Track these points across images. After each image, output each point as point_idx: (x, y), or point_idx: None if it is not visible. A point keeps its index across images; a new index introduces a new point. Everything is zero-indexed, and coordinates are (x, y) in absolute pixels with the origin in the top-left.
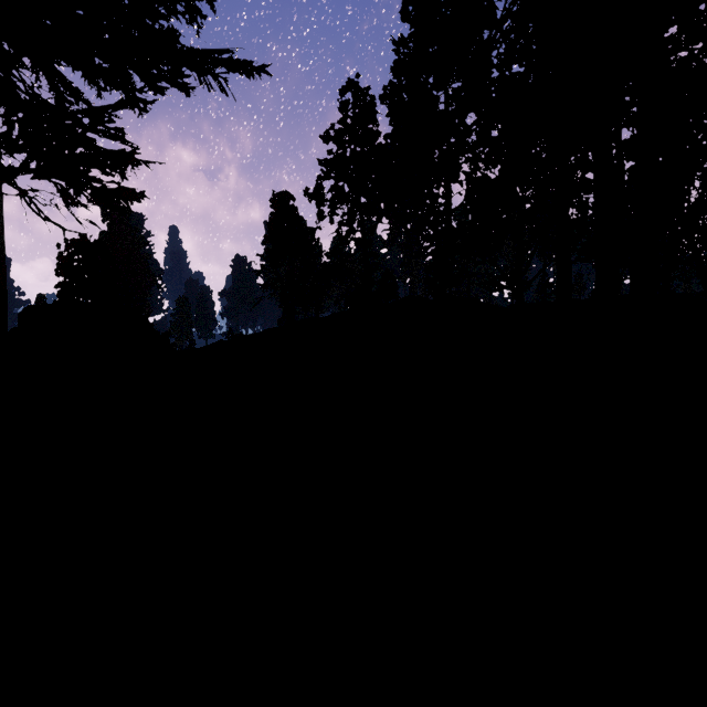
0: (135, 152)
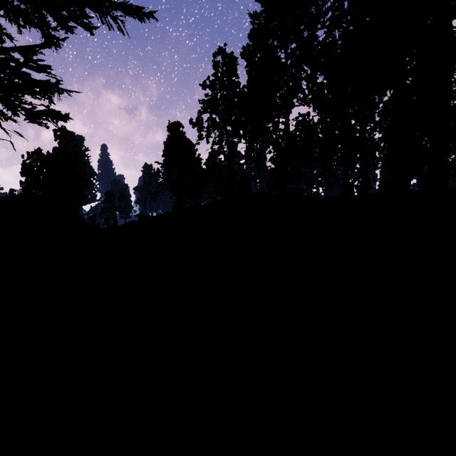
0: (58, 83)
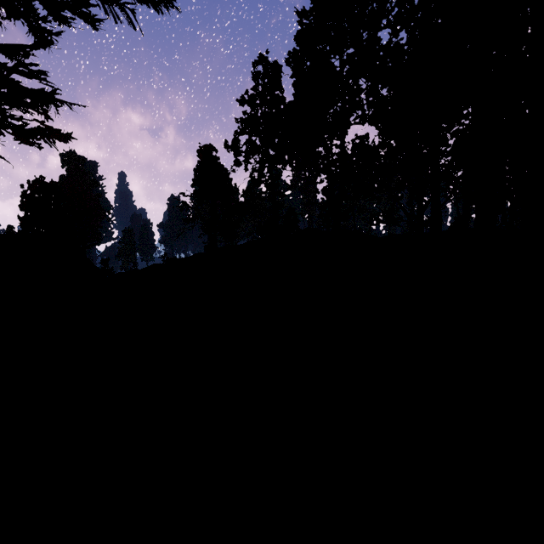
0: (55, 93)
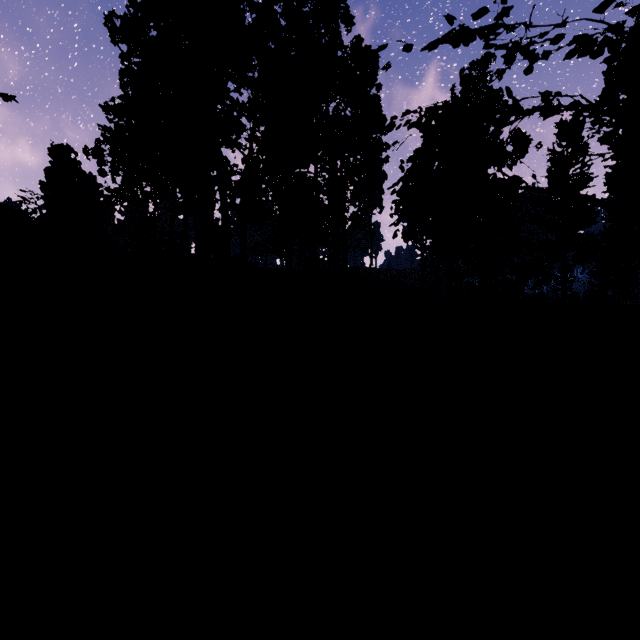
0: None
